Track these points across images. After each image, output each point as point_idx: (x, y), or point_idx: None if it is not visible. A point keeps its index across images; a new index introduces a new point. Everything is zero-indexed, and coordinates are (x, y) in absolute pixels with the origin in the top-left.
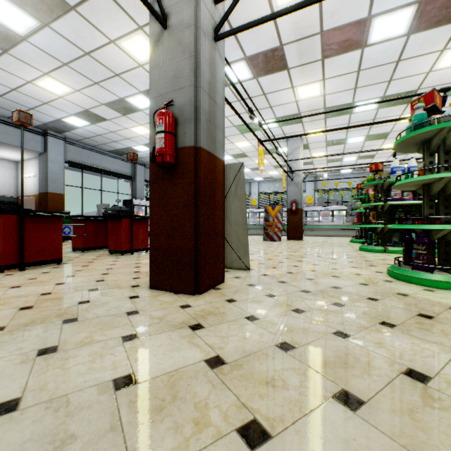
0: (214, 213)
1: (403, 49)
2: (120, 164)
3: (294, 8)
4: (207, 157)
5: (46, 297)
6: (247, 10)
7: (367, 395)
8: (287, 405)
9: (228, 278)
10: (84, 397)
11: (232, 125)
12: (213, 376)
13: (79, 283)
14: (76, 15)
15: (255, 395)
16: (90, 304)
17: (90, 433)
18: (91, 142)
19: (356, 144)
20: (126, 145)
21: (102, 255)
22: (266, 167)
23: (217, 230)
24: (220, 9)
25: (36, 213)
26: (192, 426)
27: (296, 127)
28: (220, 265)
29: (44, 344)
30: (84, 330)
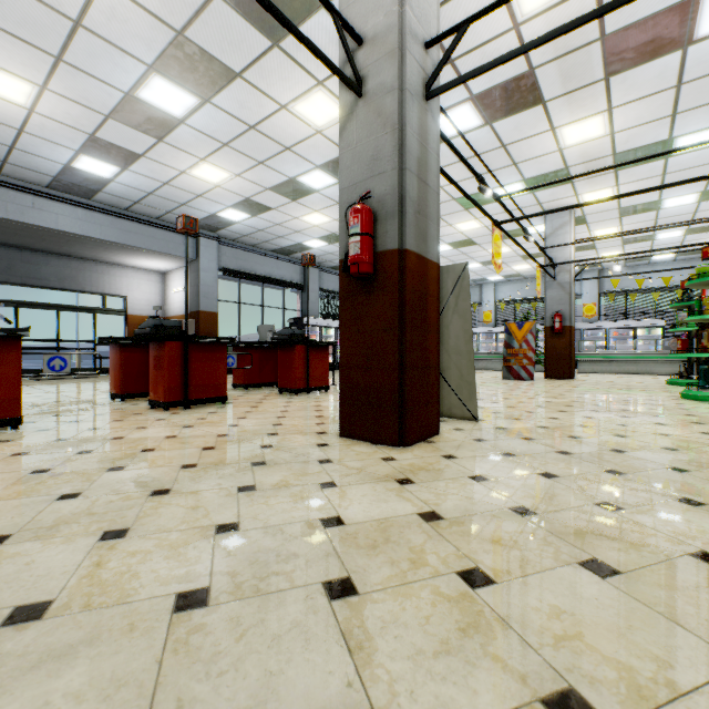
0: (425, 337)
1: None
2: (286, 268)
3: (544, 39)
4: (415, 262)
5: (224, 438)
6: (474, 29)
7: (626, 567)
8: (517, 562)
9: (445, 430)
10: (296, 528)
11: (450, 198)
12: (429, 528)
13: (255, 426)
14: (242, 83)
15: (478, 550)
16: (274, 449)
17: (310, 554)
18: (251, 240)
19: (682, 207)
20: (295, 241)
21: (270, 394)
22: (508, 258)
23: (429, 360)
24: (433, 53)
25: (202, 339)
26: (408, 563)
27: (560, 190)
28: (434, 410)
29: (240, 482)
30: (276, 473)
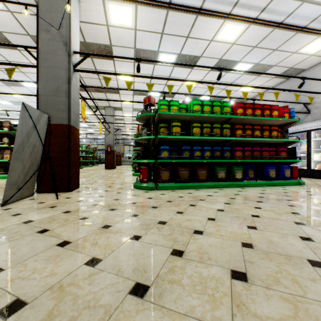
0: None
1: None
2: None
3: None
4: None
5: None
6: None
7: None
8: None
9: None
10: None
11: None
12: None
13: None
14: None
15: None
16: None
17: None
18: None
19: None
20: None
21: None
22: None
23: None
24: None
25: None
26: None
27: None
28: None
29: None
30: None
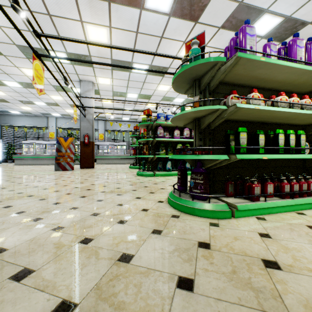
0: None
1: (165, 28)
2: None
3: None
4: None
5: None
6: None
7: None
8: None
9: None
10: None
11: (11, 41)
12: None
13: None
14: None
15: None
16: None
17: None
18: None
19: (133, 99)
20: None
21: None
22: (63, 104)
23: None
24: None
25: None
26: None
27: (88, 70)
28: None
29: None
30: None
